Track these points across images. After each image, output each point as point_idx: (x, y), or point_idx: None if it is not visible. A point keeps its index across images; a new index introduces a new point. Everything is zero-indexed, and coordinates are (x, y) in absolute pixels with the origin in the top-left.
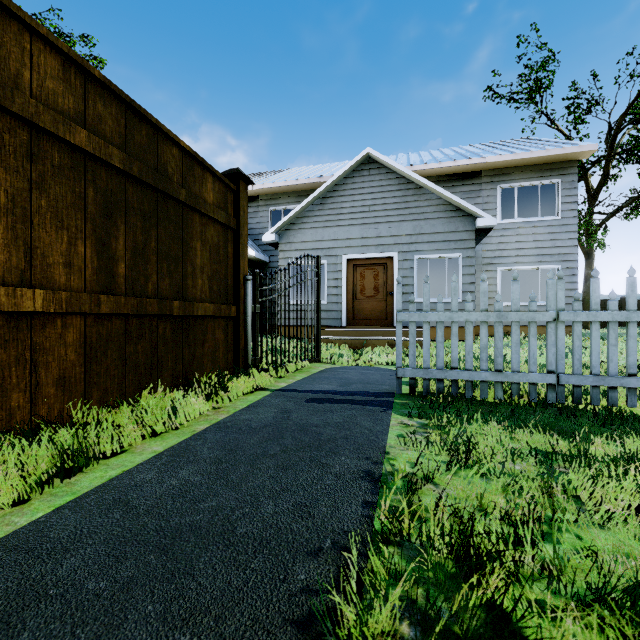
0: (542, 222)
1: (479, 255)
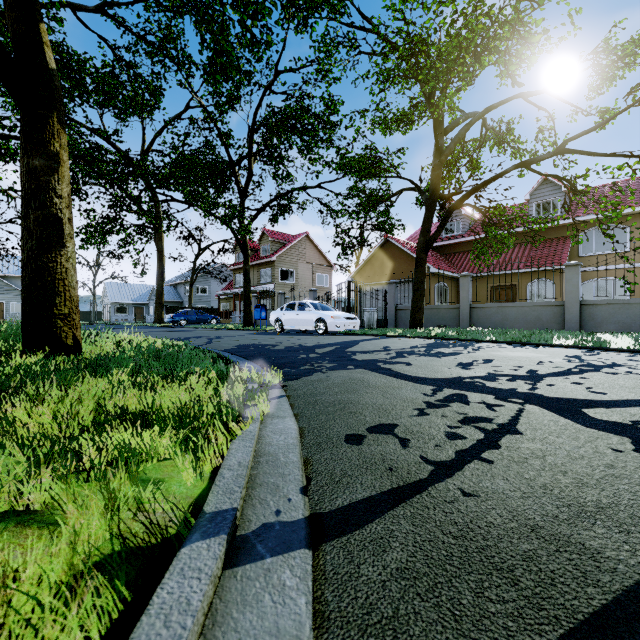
0: None
1: None
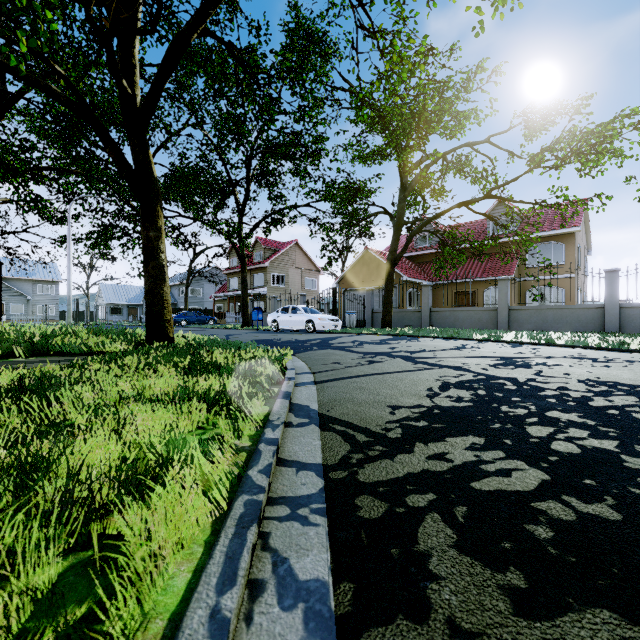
0: (50, 295)
1: (32, 301)
